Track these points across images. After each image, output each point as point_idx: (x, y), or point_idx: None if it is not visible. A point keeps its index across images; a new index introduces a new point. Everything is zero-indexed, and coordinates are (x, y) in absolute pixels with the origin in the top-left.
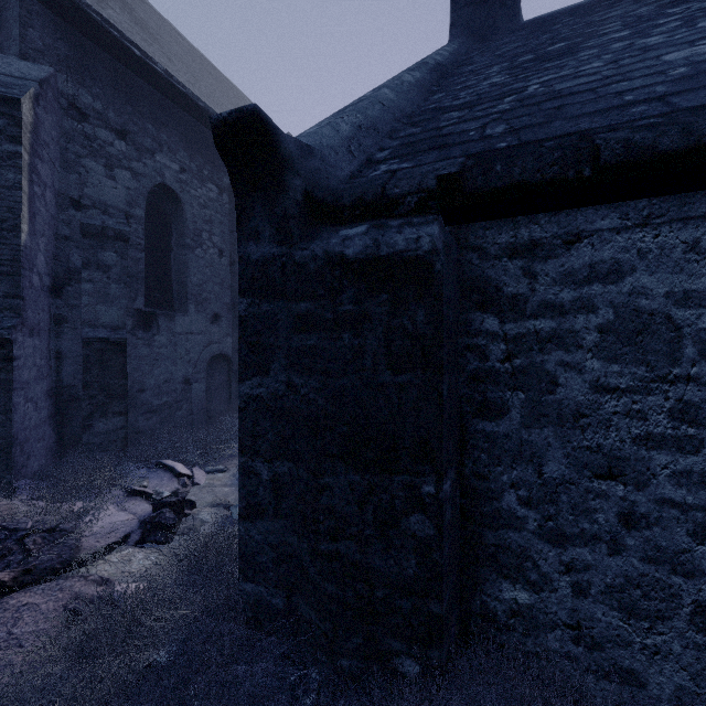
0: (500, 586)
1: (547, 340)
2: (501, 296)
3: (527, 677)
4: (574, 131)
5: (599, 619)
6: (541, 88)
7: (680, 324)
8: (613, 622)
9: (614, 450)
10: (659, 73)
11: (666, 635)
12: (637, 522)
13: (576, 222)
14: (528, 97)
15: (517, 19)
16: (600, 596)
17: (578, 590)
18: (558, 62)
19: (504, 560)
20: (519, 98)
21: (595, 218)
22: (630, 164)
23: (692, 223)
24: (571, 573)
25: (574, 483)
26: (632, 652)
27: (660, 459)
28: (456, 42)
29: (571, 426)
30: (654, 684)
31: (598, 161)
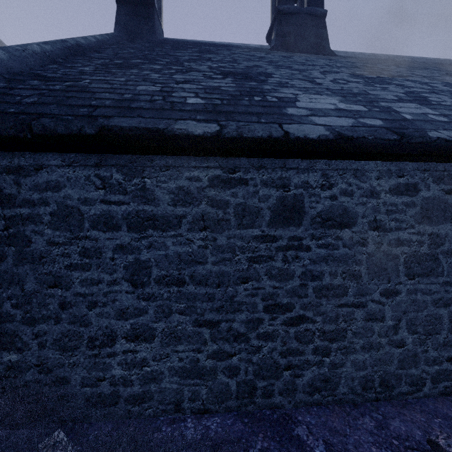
0: (2, 355)
1: (27, 219)
2: (2, 194)
3: (4, 399)
4: (44, 113)
5: (51, 357)
6: (86, 83)
7: (83, 213)
8: (57, 357)
9: (57, 273)
10: (122, 94)
11: (78, 356)
12: (67, 306)
13: (42, 159)
14: (74, 86)
15: (154, 35)
16: (51, 345)
17: (41, 346)
18: (119, 71)
19: (4, 340)
20: (70, 85)
21: (51, 159)
22: (48, 136)
23: (88, 168)
24: (38, 338)
25: (39, 292)
26: (65, 368)
27: (76, 275)
28: (111, 34)
29: (38, 263)
30: (74, 380)
31: (33, 131)
